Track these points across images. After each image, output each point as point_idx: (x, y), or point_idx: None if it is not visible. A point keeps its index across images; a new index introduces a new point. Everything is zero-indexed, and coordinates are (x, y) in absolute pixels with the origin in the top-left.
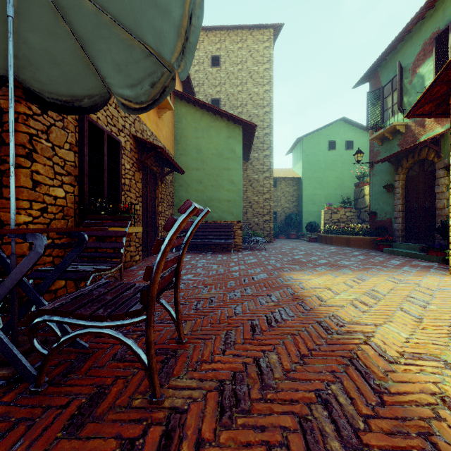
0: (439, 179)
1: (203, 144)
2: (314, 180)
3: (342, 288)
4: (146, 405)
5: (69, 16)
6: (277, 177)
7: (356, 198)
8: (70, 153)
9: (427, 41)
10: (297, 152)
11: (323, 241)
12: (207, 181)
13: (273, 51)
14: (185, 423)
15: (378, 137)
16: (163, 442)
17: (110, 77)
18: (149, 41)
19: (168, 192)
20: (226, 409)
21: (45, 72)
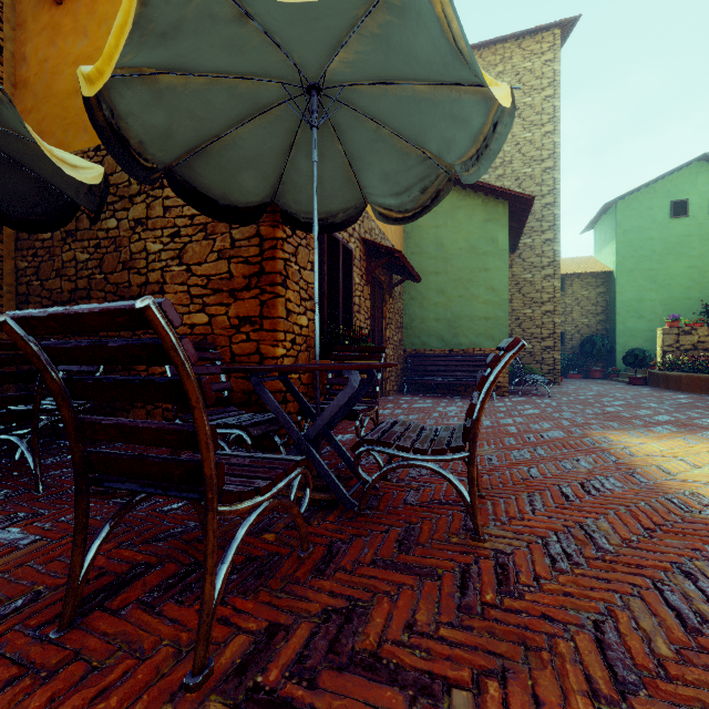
0: None
1: (446, 235)
2: (640, 275)
3: (707, 460)
4: (466, 543)
5: (345, 137)
6: (566, 273)
7: None
8: (311, 273)
9: None
10: (605, 227)
11: (660, 384)
12: (452, 290)
13: (559, 65)
14: (515, 563)
15: None
16: (499, 571)
17: (372, 188)
18: (431, 147)
19: (396, 309)
20: (557, 559)
21: (307, 193)
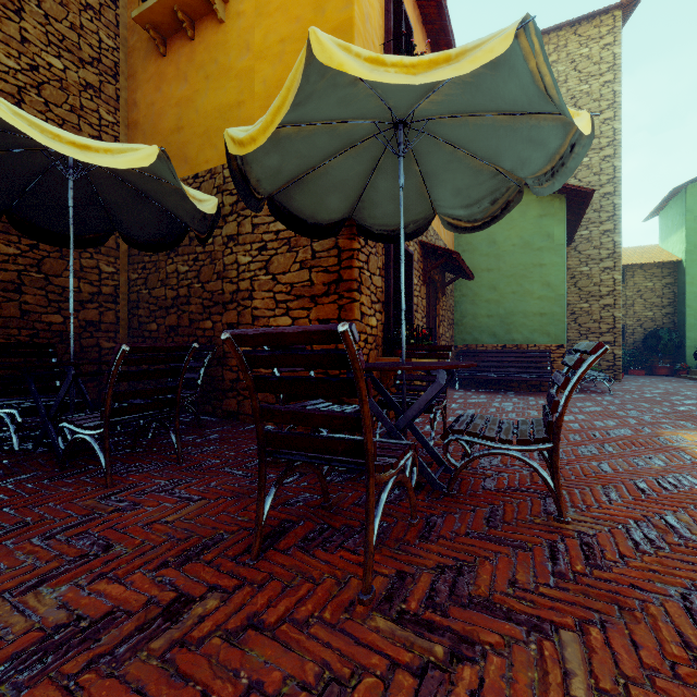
0: None
1: (498, 231)
2: None
3: None
4: (549, 524)
5: (423, 159)
6: (627, 264)
7: None
8: (379, 278)
9: None
10: (672, 214)
11: None
12: (505, 286)
13: (619, 48)
14: (599, 543)
15: None
16: (585, 548)
17: (443, 201)
18: (505, 165)
19: (448, 307)
20: (639, 543)
21: (382, 208)
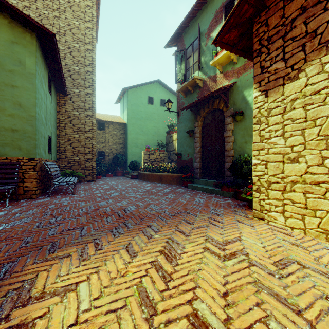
0: (227, 125)
1: None
2: (137, 127)
3: None
4: None
5: None
6: (106, 120)
7: (168, 143)
8: None
9: (218, 9)
10: (124, 102)
11: (142, 178)
12: None
13: None
14: None
15: (183, 89)
16: None
17: None
18: None
19: None
20: None
21: None
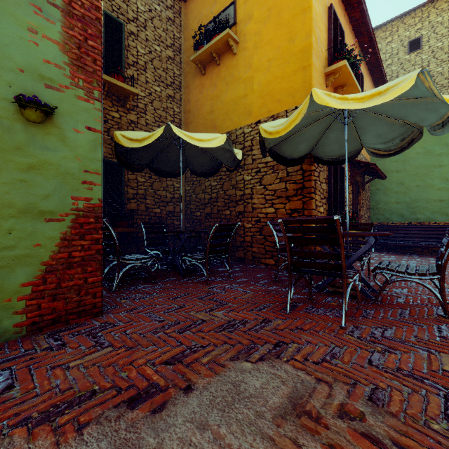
0: None
1: None
2: None
3: None
4: (438, 319)
5: (357, 121)
6: None
7: None
8: (325, 184)
9: None
10: None
11: None
12: (410, 182)
13: None
14: None
15: None
16: None
17: (368, 141)
18: (410, 120)
19: (366, 197)
20: None
21: (330, 147)
